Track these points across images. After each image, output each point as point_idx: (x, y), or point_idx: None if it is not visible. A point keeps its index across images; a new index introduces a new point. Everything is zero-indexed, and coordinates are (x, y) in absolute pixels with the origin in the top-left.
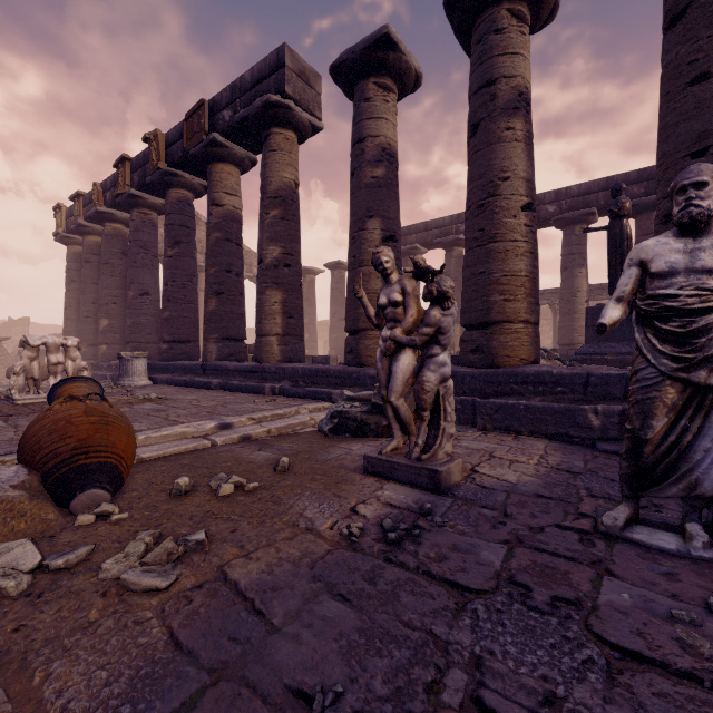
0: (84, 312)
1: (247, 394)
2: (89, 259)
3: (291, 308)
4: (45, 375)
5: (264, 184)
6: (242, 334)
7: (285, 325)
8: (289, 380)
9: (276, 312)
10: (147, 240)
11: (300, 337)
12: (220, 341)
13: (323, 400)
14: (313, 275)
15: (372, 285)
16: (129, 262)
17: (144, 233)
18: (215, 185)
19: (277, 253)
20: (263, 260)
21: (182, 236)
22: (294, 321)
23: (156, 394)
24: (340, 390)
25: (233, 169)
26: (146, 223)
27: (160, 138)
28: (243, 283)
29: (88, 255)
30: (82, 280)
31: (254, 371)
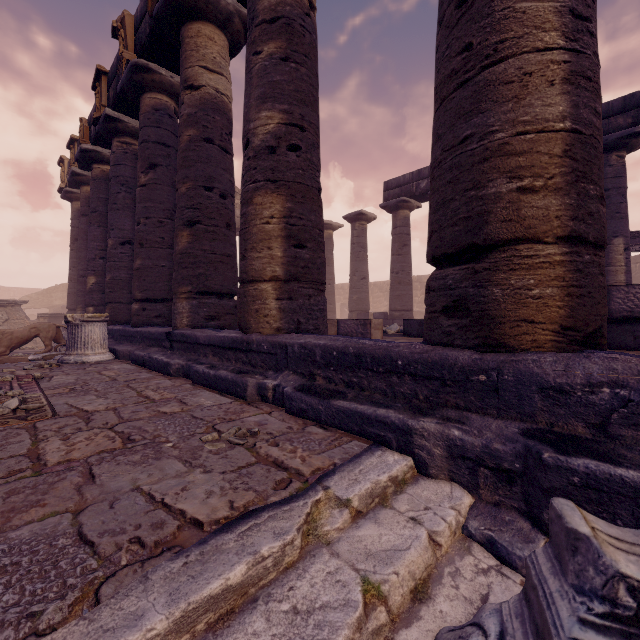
0: (80, 271)
1: (213, 398)
2: (85, 211)
3: (300, 227)
4: (14, 343)
5: (252, 2)
6: (229, 286)
7: (290, 261)
8: (294, 371)
9: (273, 235)
10: (129, 175)
11: (317, 283)
12: (193, 296)
13: (383, 443)
14: (331, 230)
15: (533, 108)
16: (109, 204)
17: (125, 167)
18: (188, 57)
19: (275, 123)
20: (249, 140)
21: (158, 157)
22: (307, 253)
23: (57, 390)
24: (436, 421)
25: (215, 33)
26: (128, 155)
27: (128, 21)
28: (232, 209)
29: (84, 208)
30: (79, 235)
31: (234, 348)
